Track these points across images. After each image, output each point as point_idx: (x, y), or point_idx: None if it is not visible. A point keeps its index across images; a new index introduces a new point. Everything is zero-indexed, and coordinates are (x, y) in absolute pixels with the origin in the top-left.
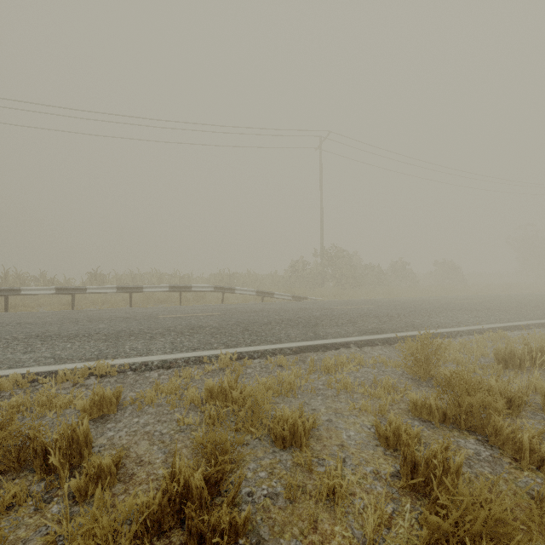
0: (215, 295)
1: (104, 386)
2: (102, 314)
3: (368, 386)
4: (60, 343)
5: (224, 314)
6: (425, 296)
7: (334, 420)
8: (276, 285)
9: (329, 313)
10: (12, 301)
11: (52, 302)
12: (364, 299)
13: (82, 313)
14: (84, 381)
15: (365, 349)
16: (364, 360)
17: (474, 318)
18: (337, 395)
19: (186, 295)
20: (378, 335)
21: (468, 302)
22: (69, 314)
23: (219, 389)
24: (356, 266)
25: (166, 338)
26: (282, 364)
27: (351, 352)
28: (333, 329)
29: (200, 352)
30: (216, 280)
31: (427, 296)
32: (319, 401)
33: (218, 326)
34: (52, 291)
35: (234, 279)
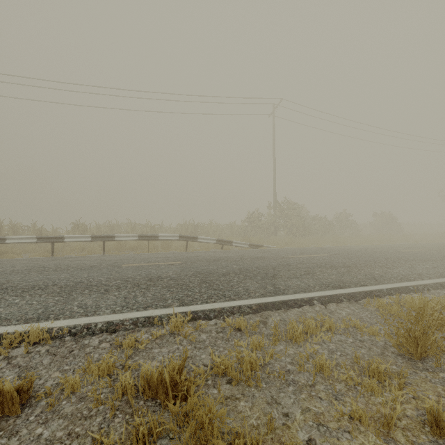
0: (180, 242)
1: (30, 359)
2: (72, 262)
3: (349, 367)
4: (9, 297)
5: (184, 263)
6: (370, 245)
7: (318, 441)
8: (234, 234)
9: (286, 263)
10: (2, 248)
11: (39, 249)
12: (315, 247)
13: (54, 261)
14: (11, 351)
15: (331, 307)
16: (334, 325)
17: (433, 269)
18: (313, 384)
19: (154, 242)
20: (342, 290)
21: (417, 251)
22: (42, 262)
23: (159, 379)
24: (304, 217)
25: (120, 292)
26: (241, 329)
27: (315, 310)
28: (292, 281)
29: (151, 310)
30: (182, 229)
31: (372, 245)
32: (291, 396)
33: (176, 277)
34: (33, 240)
35: (198, 229)
